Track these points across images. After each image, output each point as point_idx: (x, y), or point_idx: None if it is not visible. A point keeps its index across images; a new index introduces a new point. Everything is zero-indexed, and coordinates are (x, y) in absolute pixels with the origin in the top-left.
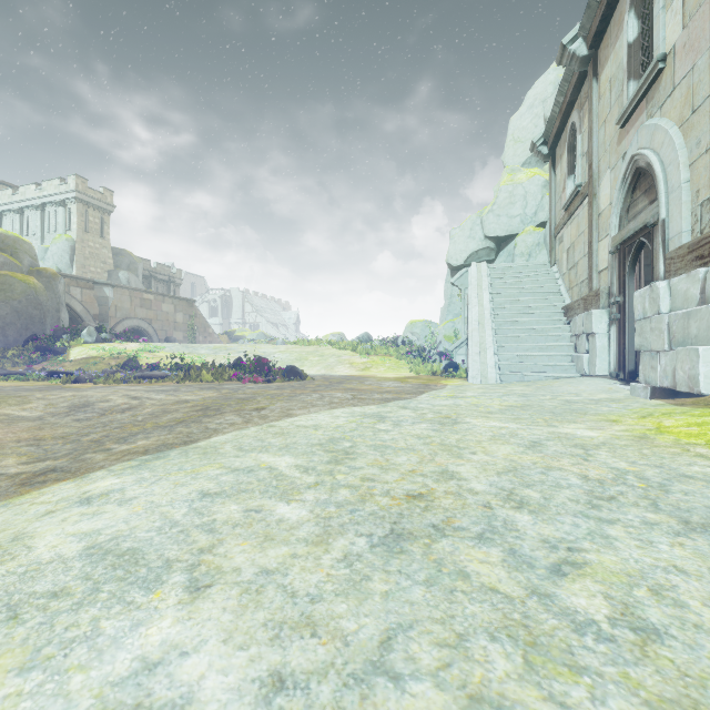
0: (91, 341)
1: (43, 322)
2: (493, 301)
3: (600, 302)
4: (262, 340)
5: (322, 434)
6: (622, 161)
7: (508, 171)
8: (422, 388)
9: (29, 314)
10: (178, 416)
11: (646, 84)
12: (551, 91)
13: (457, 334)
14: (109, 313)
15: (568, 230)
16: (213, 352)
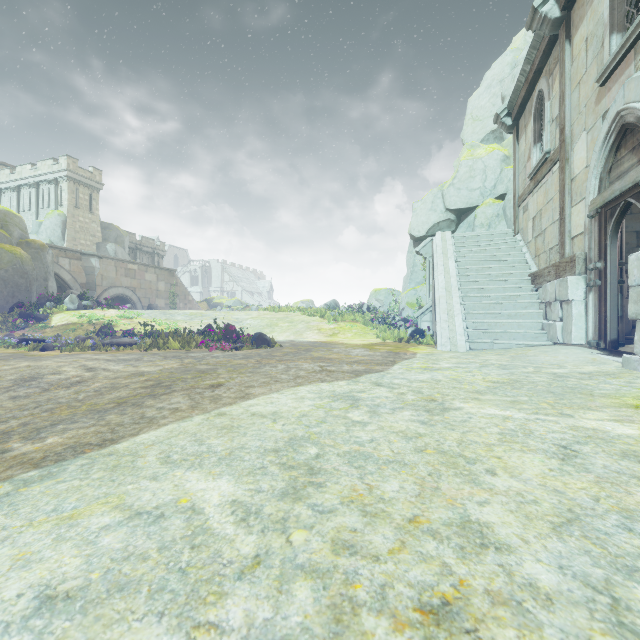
0: (73, 308)
1: (29, 290)
2: (458, 268)
3: (576, 268)
4: (238, 306)
5: (280, 429)
6: (602, 120)
7: (468, 147)
8: (392, 357)
9: (15, 282)
10: (122, 394)
11: (636, 33)
12: (509, 71)
13: (419, 301)
14: (95, 282)
15: (534, 198)
16: (189, 318)
